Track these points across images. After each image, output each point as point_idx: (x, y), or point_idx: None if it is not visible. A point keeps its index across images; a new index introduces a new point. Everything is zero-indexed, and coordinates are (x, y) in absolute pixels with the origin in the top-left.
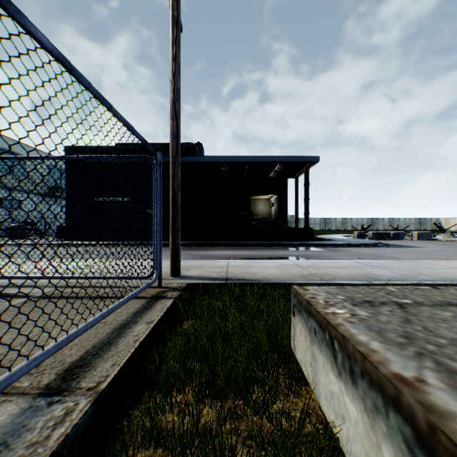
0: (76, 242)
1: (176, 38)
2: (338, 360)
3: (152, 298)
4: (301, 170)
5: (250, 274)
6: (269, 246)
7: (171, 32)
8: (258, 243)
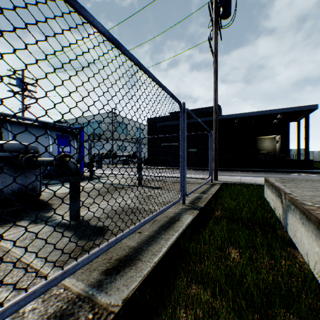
0: (153, 167)
1: (216, 79)
2: (268, 186)
3: (211, 185)
4: (301, 115)
5: (252, 182)
6: (271, 172)
7: (214, 77)
8: (261, 170)
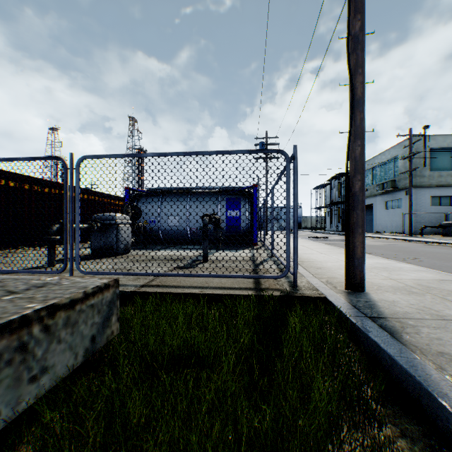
0: None
1: None
2: None
3: (255, 288)
4: None
5: None
6: None
7: None
8: None
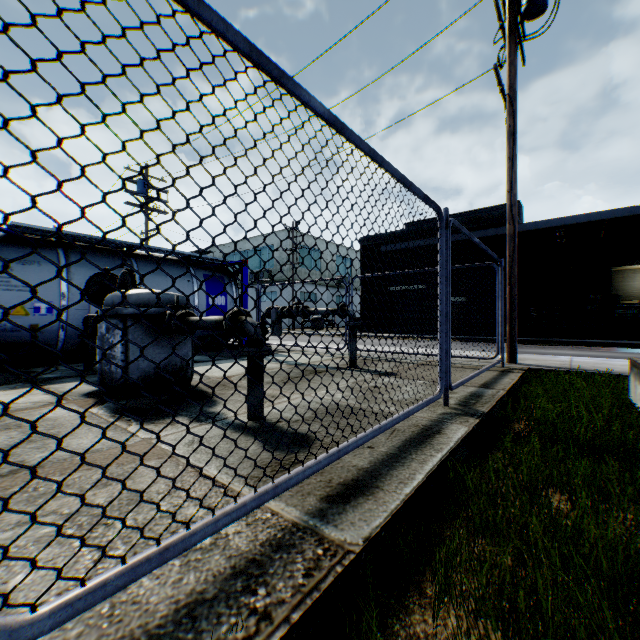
0: (371, 334)
1: (512, 150)
2: (638, 377)
3: (502, 371)
4: None
5: (600, 368)
6: None
7: (507, 146)
8: (624, 343)
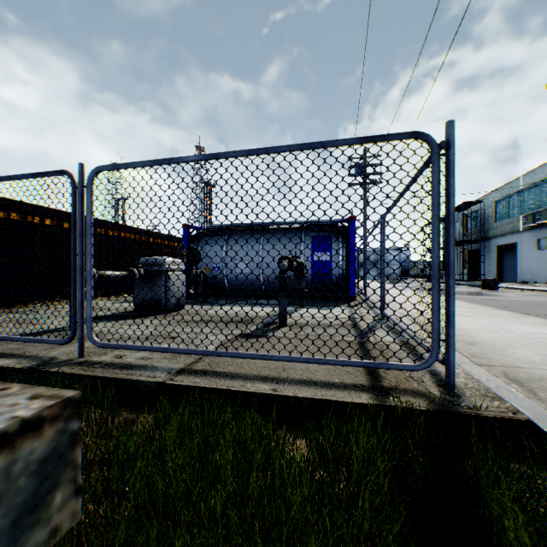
0: None
1: None
2: None
3: (372, 386)
4: None
5: None
6: None
7: None
8: None
